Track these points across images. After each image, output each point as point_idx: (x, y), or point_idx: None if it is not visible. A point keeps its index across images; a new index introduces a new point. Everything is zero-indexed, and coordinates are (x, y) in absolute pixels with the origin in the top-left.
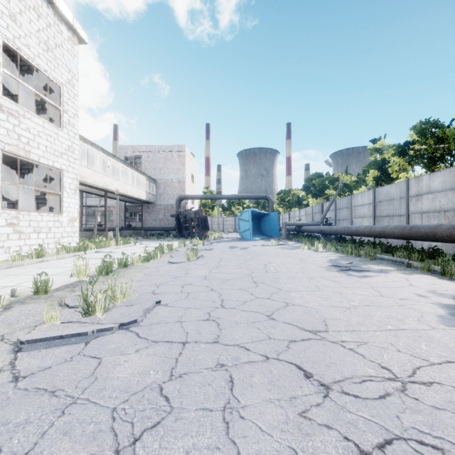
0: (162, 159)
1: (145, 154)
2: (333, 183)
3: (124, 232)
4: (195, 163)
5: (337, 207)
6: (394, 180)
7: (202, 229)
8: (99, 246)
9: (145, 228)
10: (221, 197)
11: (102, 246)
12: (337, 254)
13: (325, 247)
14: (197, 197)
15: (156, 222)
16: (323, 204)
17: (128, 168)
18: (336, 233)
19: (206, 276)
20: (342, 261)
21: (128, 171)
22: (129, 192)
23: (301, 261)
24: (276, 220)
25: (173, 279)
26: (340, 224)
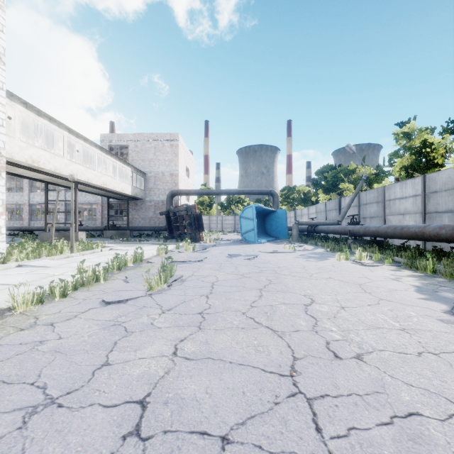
0: (152, 149)
1: (132, 143)
2: (349, 175)
3: (107, 233)
4: (190, 155)
5: (361, 202)
6: (430, 170)
7: (195, 230)
8: (36, 255)
9: (131, 228)
10: (219, 193)
11: (41, 255)
12: (406, 272)
13: (364, 255)
14: (191, 192)
15: (144, 221)
16: (341, 199)
17: (107, 155)
18: (377, 235)
19: (150, 392)
20: (452, 296)
21: (107, 160)
22: (108, 184)
23: (370, 296)
24: (283, 218)
25: (1, 441)
26: (366, 223)
